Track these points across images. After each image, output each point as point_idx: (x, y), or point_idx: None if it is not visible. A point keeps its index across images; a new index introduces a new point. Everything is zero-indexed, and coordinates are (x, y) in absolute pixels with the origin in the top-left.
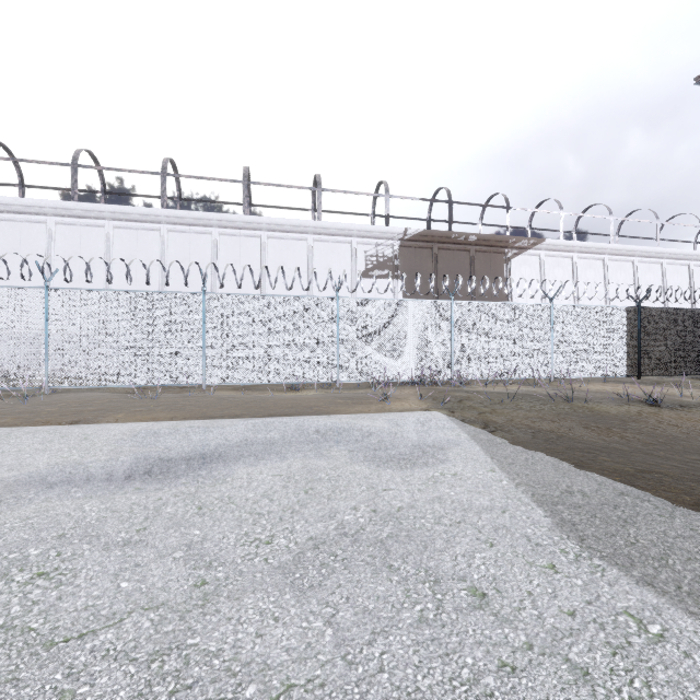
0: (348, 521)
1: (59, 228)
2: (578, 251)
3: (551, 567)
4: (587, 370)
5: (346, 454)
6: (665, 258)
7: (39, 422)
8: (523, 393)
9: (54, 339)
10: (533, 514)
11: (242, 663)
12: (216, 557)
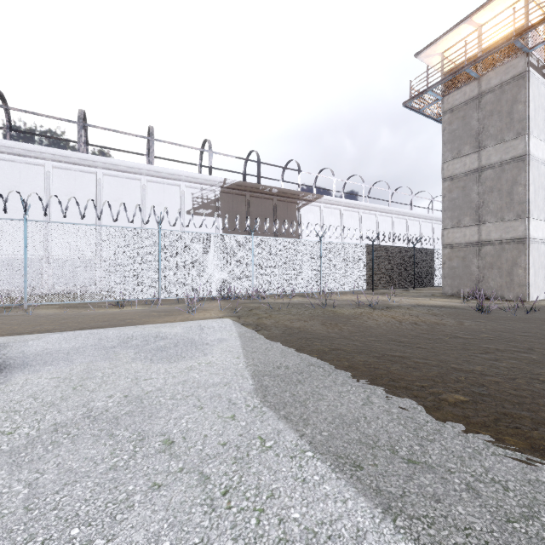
0: (98, 406)
1: None
2: (344, 205)
3: (232, 417)
4: (343, 286)
5: (131, 355)
6: (393, 214)
7: None
8: (298, 302)
9: None
10: (244, 384)
11: None
12: None
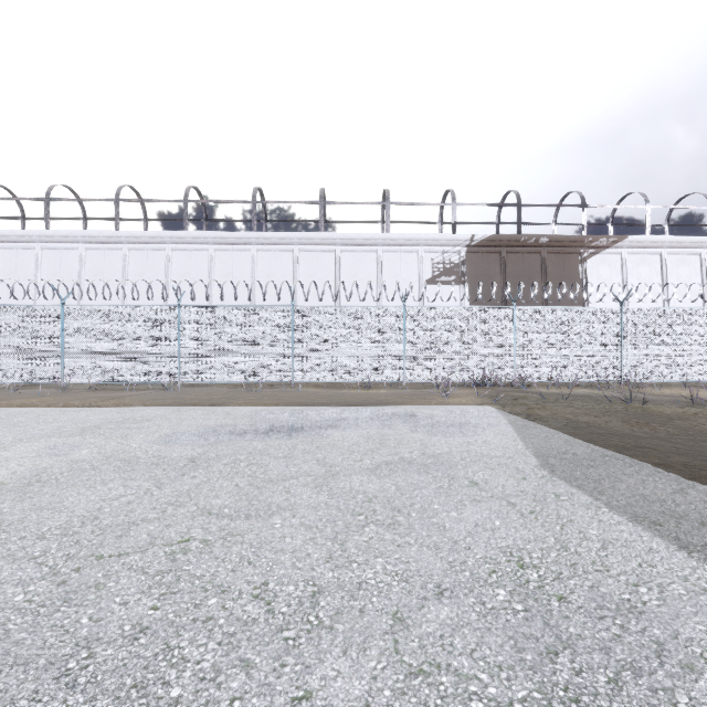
0: (406, 456)
1: (175, 253)
2: (667, 246)
3: (523, 478)
4: (664, 374)
5: (407, 428)
6: None
7: (190, 404)
8: (584, 394)
9: (183, 345)
10: (528, 460)
11: (355, 491)
12: (333, 464)
